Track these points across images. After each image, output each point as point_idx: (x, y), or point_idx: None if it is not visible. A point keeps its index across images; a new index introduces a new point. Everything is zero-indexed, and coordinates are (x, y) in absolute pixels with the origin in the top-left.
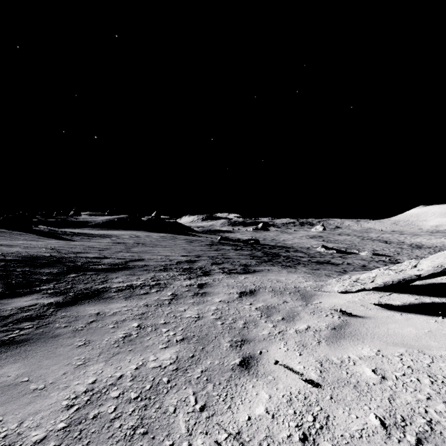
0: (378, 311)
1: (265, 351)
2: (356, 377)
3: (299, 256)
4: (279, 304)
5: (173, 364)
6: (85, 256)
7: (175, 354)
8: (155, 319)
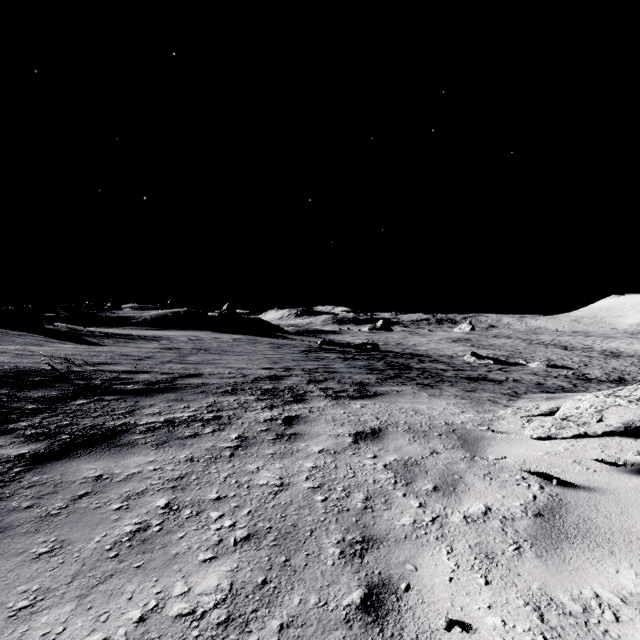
0: (612, 475)
1: (412, 569)
2: None
3: (440, 369)
4: (425, 456)
5: (220, 605)
6: (109, 370)
7: (229, 577)
8: (200, 490)
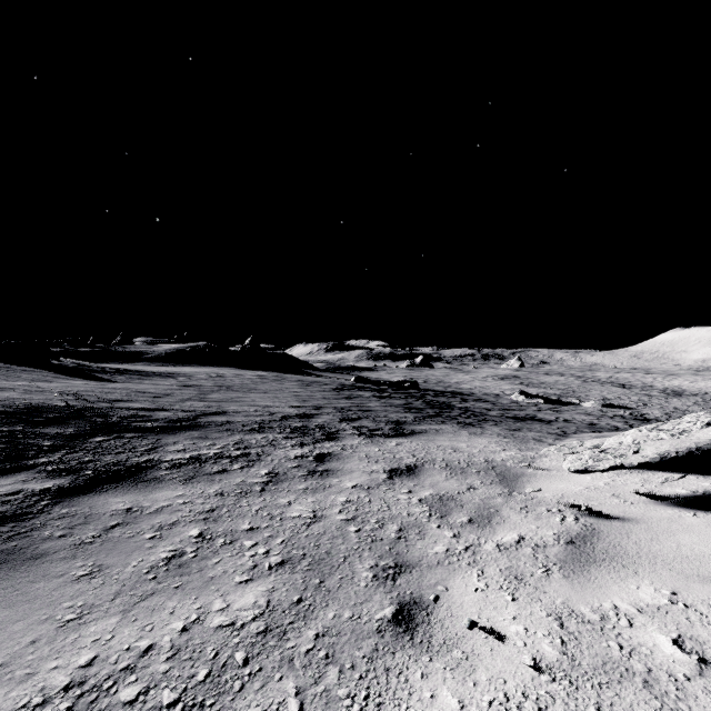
0: (648, 506)
1: (443, 589)
2: (642, 657)
3: (484, 408)
4: (461, 491)
5: (258, 618)
6: (127, 407)
7: (266, 596)
8: (232, 521)
